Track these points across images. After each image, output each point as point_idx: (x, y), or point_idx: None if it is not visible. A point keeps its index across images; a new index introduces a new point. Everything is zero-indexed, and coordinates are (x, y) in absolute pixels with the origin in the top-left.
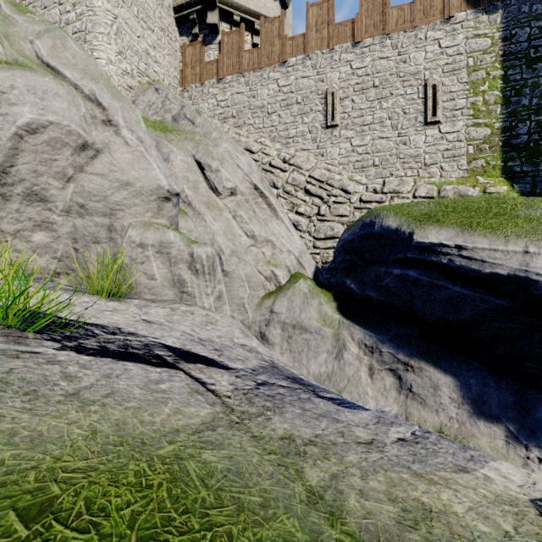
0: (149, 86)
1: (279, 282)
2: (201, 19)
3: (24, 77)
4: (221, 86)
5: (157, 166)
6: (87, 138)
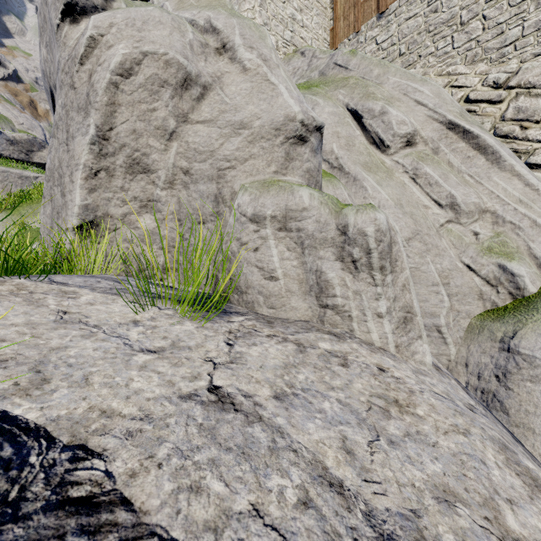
0: (294, 54)
1: (519, 288)
2: None
3: (125, 12)
4: (383, 22)
5: (285, 89)
6: (189, 68)
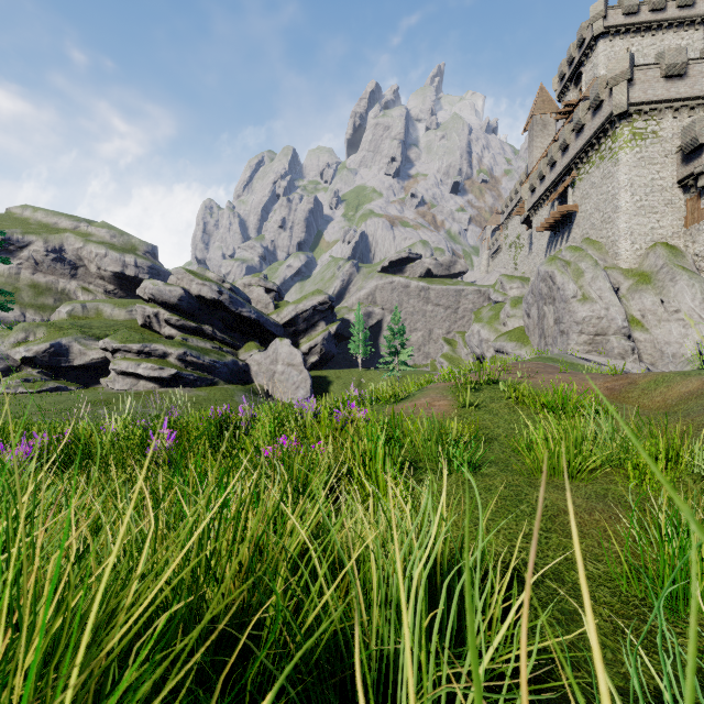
0: (651, 250)
1: (688, 356)
2: (697, 180)
3: (584, 304)
4: None
5: (620, 319)
6: (599, 316)
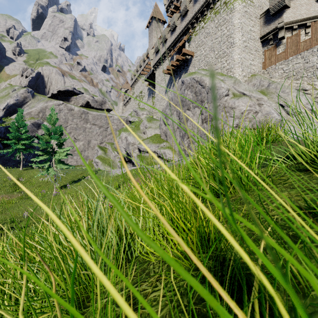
0: (252, 77)
1: None
2: (274, 36)
3: (241, 99)
4: (286, 63)
5: (275, 113)
6: (256, 110)
